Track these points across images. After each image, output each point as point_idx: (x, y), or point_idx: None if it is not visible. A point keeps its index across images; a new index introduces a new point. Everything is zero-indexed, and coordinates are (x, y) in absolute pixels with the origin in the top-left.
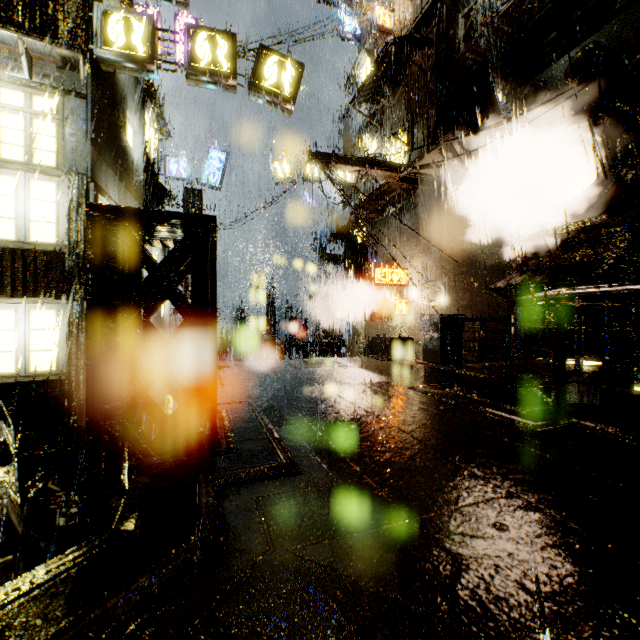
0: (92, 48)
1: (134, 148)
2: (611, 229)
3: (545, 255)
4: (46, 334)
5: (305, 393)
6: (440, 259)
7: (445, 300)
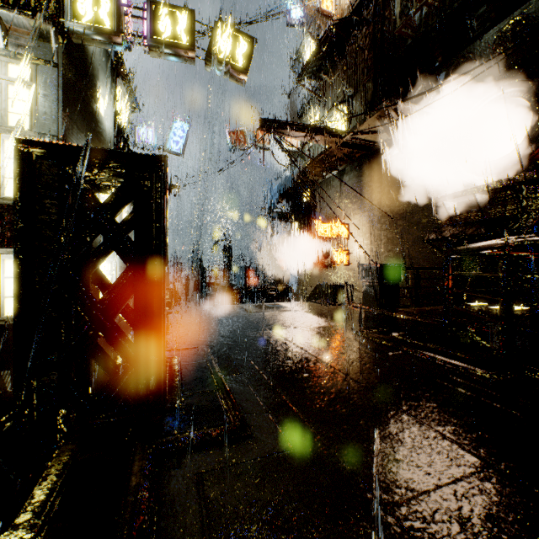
0: (63, 21)
1: (105, 117)
2: (538, 185)
3: (474, 210)
4: None
5: (256, 338)
6: (376, 215)
7: (381, 251)
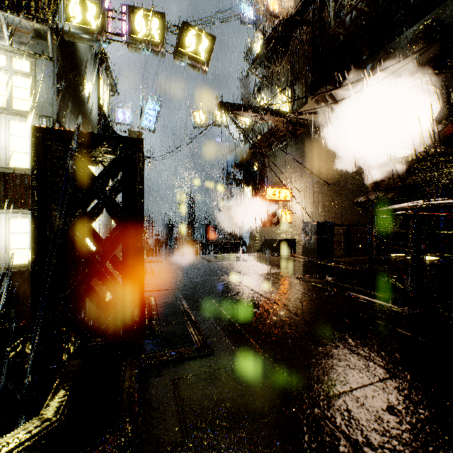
0: (57, 23)
1: (91, 100)
2: (446, 157)
3: (395, 178)
4: (22, 236)
5: (216, 282)
6: (315, 181)
7: (318, 211)
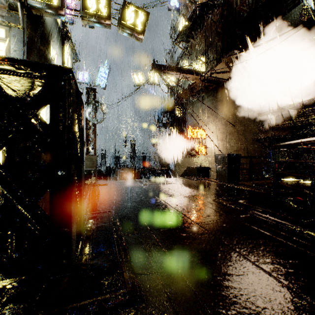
0: None
1: (57, 63)
2: None
3: (287, 120)
4: None
5: (149, 203)
6: (223, 124)
7: (226, 146)
